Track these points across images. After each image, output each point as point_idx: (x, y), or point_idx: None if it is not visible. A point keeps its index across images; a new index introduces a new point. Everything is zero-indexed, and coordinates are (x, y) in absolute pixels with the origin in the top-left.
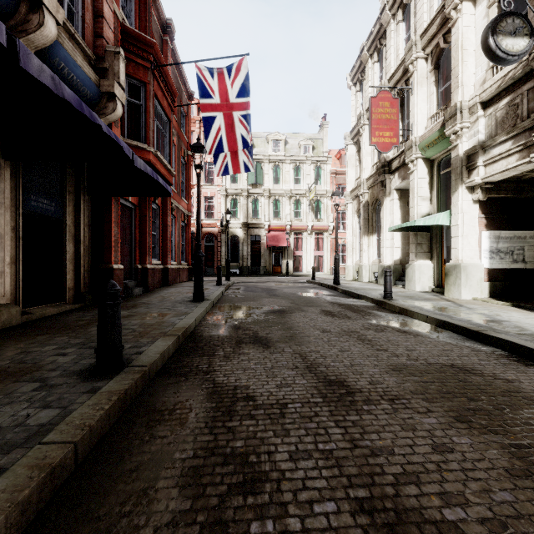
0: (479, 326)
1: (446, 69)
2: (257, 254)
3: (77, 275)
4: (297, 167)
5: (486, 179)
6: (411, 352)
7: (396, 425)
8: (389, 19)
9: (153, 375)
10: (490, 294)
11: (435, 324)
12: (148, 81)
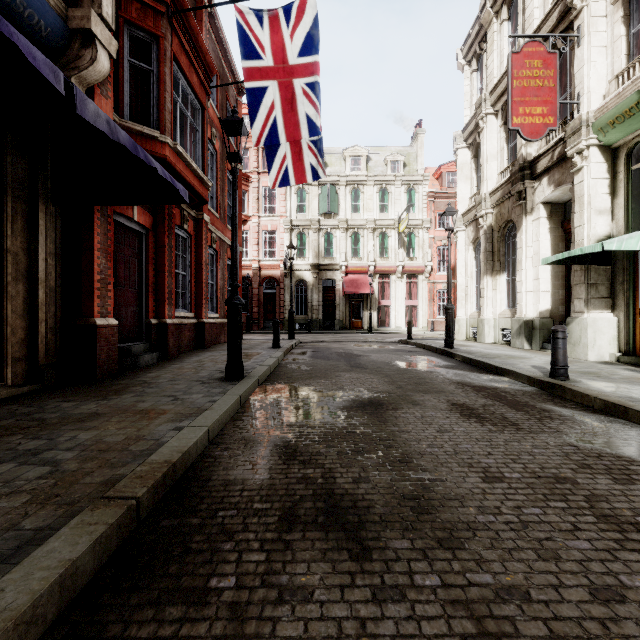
0: None
1: None
2: (330, 303)
3: (32, 337)
4: (383, 190)
5: None
6: None
7: None
8: None
9: None
10: None
11: None
12: (161, 33)
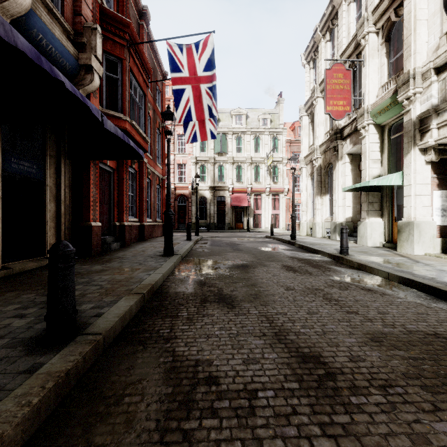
0: (446, 285)
1: (397, 41)
2: (222, 212)
3: (58, 232)
4: (257, 138)
5: (440, 141)
6: (384, 315)
7: (402, 434)
8: (341, 1)
9: (110, 342)
10: (442, 249)
11: (397, 281)
12: (124, 57)
